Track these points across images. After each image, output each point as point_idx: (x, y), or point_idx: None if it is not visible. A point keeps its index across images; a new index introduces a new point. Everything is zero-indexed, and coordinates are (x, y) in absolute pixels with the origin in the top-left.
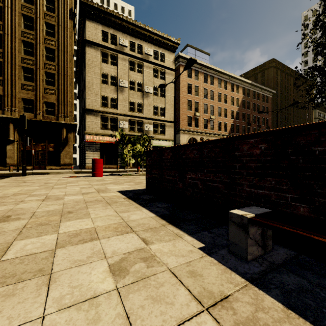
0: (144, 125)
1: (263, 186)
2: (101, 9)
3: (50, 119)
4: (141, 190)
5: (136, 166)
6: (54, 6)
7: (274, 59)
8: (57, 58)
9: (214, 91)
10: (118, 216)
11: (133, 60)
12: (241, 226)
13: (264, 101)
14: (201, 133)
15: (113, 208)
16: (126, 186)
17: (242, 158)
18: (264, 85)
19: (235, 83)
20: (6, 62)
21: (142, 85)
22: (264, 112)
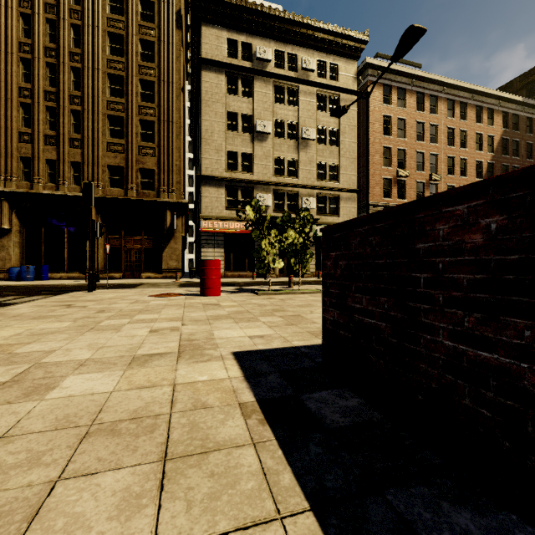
0: (301, 198)
1: None
2: (226, 2)
3: (148, 196)
4: (305, 355)
5: (286, 274)
6: (154, 11)
7: None
8: (158, 95)
9: (438, 125)
10: None
11: (280, 83)
12: None
13: None
14: None
15: None
16: (263, 329)
17: None
18: None
19: (484, 105)
20: (86, 111)
21: (297, 126)
22: None
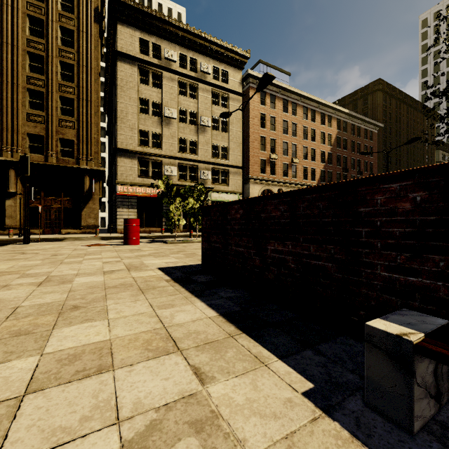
0: (200, 171)
1: (418, 270)
2: (139, 9)
3: (67, 163)
4: (194, 267)
5: (188, 229)
6: (73, 4)
7: (381, 80)
8: (77, 77)
9: (297, 124)
10: (154, 315)
11: (183, 80)
12: (396, 359)
13: (366, 138)
14: (279, 183)
15: (148, 300)
16: (172, 259)
17: (374, 218)
18: (367, 116)
19: (326, 113)
20: (5, 83)
21: (197, 115)
22: (368, 153)
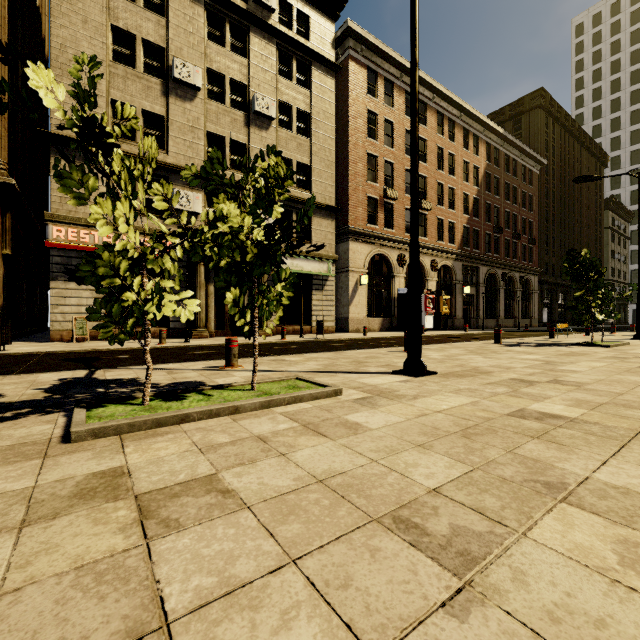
0: None
1: None
2: None
3: None
4: None
5: (229, 331)
6: None
7: (544, 91)
8: None
9: (428, 141)
10: None
11: (218, 11)
12: None
13: (524, 181)
14: (400, 244)
15: None
16: None
17: None
18: None
19: (471, 129)
20: None
21: (247, 92)
22: (594, 177)
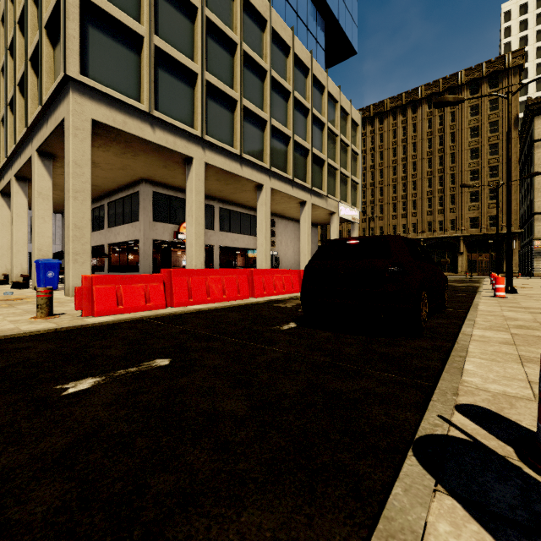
0: None
1: None
2: None
3: (493, 231)
4: None
5: None
6: (497, 125)
7: None
8: (500, 172)
9: None
10: None
11: None
12: None
13: None
14: None
15: None
16: None
17: None
18: None
19: None
20: (457, 194)
21: None
22: None
